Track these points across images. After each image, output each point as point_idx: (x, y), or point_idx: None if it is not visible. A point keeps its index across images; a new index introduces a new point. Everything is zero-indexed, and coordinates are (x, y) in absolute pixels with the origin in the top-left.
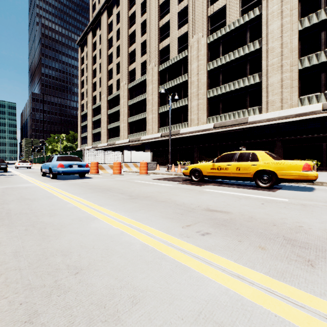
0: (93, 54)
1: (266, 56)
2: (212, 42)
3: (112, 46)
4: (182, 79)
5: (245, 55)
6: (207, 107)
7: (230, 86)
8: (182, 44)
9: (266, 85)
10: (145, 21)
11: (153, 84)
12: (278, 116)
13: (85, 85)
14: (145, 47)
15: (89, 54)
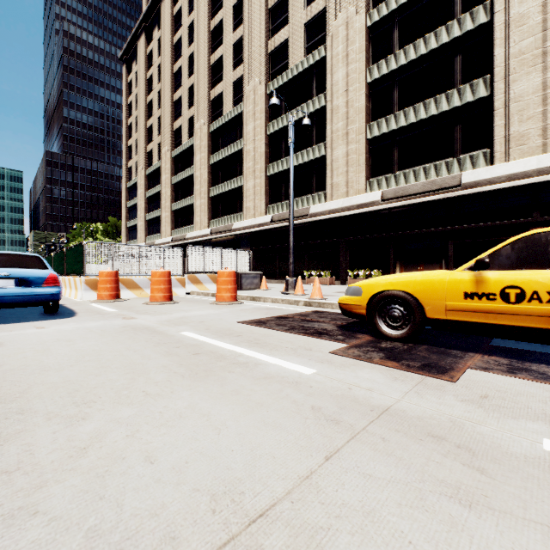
0: (147, 75)
1: (506, 36)
2: (377, 24)
3: (180, 57)
4: (314, 105)
5: (452, 42)
6: (367, 158)
7: (417, 110)
8: (314, 36)
9: (506, 101)
10: (242, 1)
11: (255, 120)
12: (536, 167)
13: (133, 133)
14: (242, 50)
15: (141, 75)
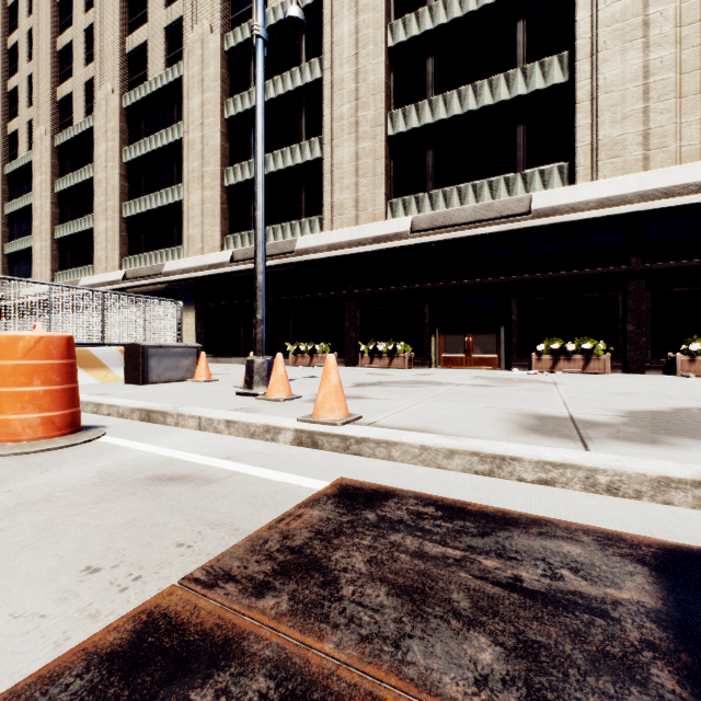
0: None
1: None
2: None
3: None
4: (303, 76)
5: None
6: (387, 165)
7: (463, 96)
8: None
9: (593, 90)
10: None
11: (204, 91)
12: (638, 189)
13: None
14: None
15: None
